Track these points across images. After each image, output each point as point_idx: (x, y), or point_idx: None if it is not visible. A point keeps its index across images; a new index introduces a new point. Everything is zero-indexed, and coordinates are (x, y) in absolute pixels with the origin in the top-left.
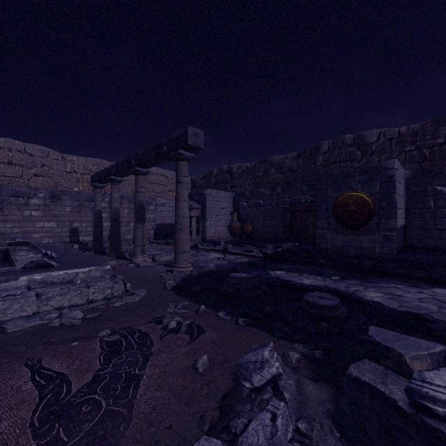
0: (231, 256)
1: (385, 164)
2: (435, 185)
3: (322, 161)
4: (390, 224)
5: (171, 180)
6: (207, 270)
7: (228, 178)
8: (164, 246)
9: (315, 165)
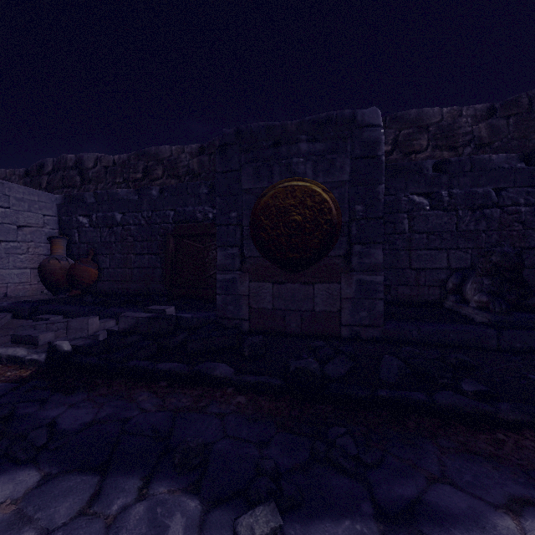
0: None
1: (363, 114)
2: (411, 193)
3: None
4: (372, 255)
5: None
6: None
7: (77, 178)
8: None
9: None
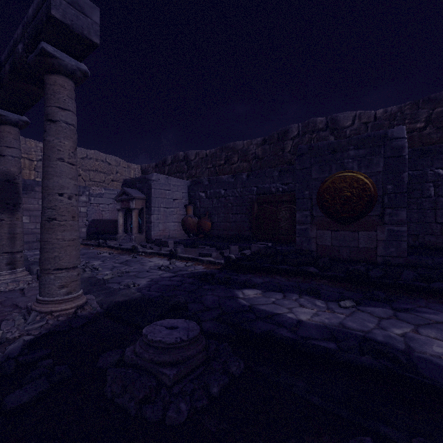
0: (180, 263)
1: (392, 131)
2: (436, 167)
3: (291, 147)
4: (398, 215)
5: (115, 167)
6: (121, 298)
7: (185, 166)
8: (93, 248)
9: (283, 152)
